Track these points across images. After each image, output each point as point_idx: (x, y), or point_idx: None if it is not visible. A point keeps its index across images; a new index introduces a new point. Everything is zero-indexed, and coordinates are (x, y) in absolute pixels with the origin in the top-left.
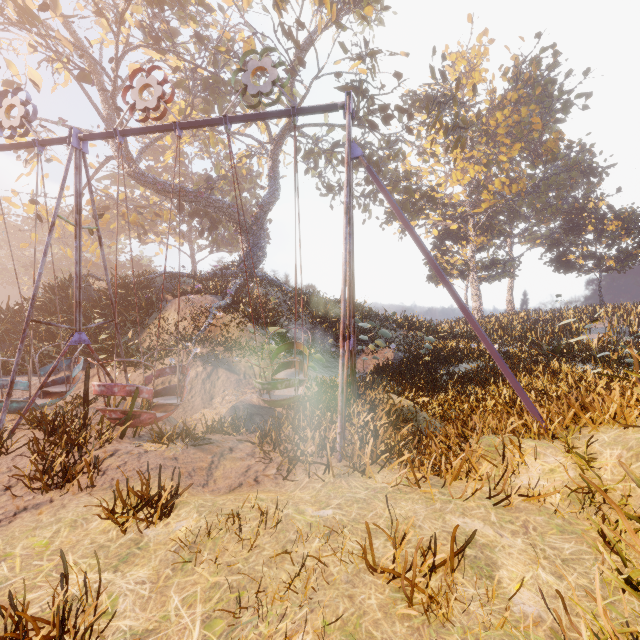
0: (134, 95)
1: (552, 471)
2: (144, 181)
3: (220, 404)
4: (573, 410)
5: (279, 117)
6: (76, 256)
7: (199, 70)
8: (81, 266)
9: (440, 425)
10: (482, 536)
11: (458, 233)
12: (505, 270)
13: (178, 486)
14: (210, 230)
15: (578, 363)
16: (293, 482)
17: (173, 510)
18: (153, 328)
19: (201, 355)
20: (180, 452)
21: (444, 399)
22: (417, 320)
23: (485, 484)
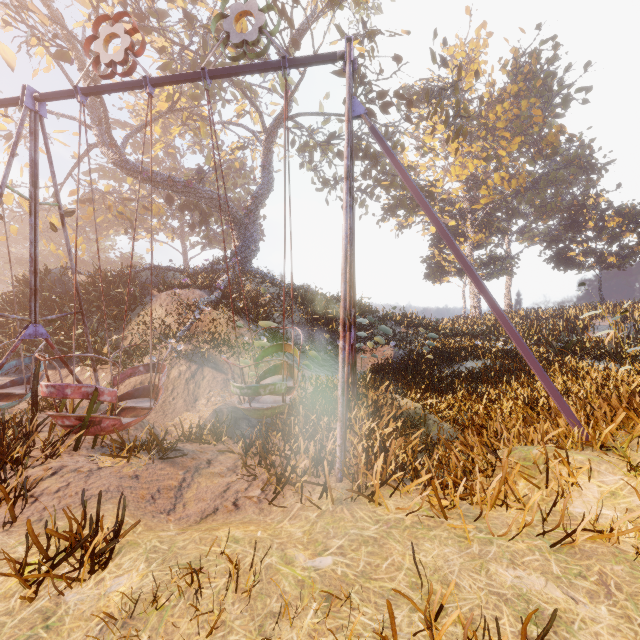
0: (98, 47)
1: (614, 495)
2: (129, 169)
3: (205, 406)
4: (622, 414)
5: (267, 70)
6: (31, 235)
7: (188, 53)
8: (37, 247)
9: (452, 430)
10: (548, 601)
11: (456, 230)
12: (503, 268)
13: (120, 524)
14: (201, 224)
15: (592, 361)
16: (281, 508)
17: (114, 557)
18: (136, 324)
19: (185, 353)
20: (144, 468)
21: (453, 400)
22: (416, 317)
23: (529, 512)
